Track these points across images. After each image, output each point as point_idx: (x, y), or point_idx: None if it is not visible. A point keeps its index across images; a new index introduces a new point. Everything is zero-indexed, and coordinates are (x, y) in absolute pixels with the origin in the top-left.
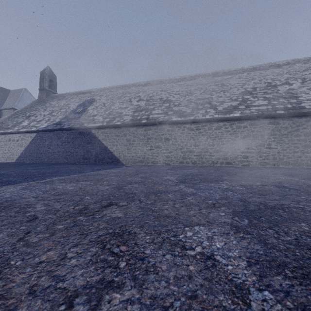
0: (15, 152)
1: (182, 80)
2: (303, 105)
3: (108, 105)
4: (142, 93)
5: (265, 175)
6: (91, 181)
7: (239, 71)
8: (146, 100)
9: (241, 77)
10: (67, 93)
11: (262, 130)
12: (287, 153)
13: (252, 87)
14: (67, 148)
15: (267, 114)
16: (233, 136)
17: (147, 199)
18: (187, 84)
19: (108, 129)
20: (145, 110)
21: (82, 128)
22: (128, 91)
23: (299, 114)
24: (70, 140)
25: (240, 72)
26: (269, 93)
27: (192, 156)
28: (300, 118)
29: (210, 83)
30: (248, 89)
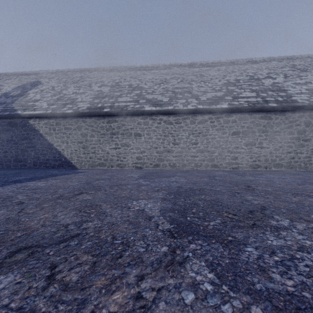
0: None
1: (155, 69)
2: (294, 98)
3: (59, 89)
4: (106, 78)
5: (296, 188)
6: None
7: (217, 64)
8: (112, 86)
9: (220, 69)
10: (3, 73)
11: (253, 126)
12: (280, 154)
13: (234, 79)
14: None
15: (259, 107)
16: (219, 132)
17: None
18: (162, 73)
19: (54, 118)
20: (108, 97)
21: (14, 116)
22: (88, 75)
23: (293, 108)
24: None
25: (218, 65)
26: (255, 85)
27: (170, 157)
28: (293, 113)
29: (188, 73)
30: (230, 80)
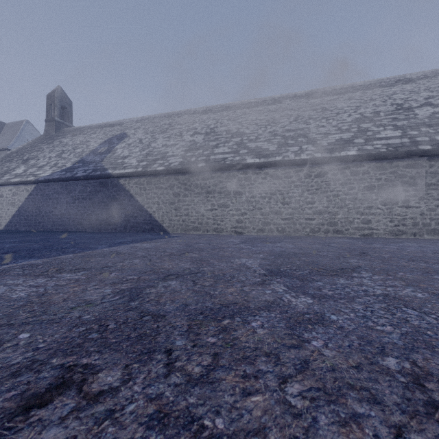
0: (3, 214)
1: (260, 105)
2: None
3: (147, 142)
4: (198, 123)
5: (424, 256)
6: (86, 272)
7: (349, 90)
8: (206, 134)
9: (352, 98)
10: (87, 126)
11: (394, 177)
12: (437, 216)
13: (372, 111)
14: (81, 208)
15: (402, 152)
16: (345, 187)
17: (193, 347)
18: (269, 110)
19: (144, 177)
20: (202, 148)
21: (105, 176)
22: (178, 121)
23: None
24: (87, 195)
25: (350, 91)
26: (402, 119)
27: (278, 220)
28: None
29: (304, 107)
30: (365, 114)
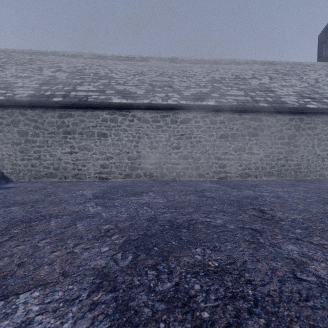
0: None
1: (130, 60)
2: (284, 99)
3: None
4: (65, 63)
5: None
6: None
7: (200, 62)
8: (71, 72)
9: (203, 67)
10: None
11: (243, 128)
12: (270, 161)
13: (220, 77)
14: None
15: (249, 106)
16: (206, 134)
17: None
18: (138, 64)
19: None
20: (63, 84)
21: None
22: (41, 59)
23: (284, 109)
24: None
25: (201, 63)
26: (241, 84)
27: (146, 165)
28: (284, 115)
29: (168, 67)
30: (215, 78)
